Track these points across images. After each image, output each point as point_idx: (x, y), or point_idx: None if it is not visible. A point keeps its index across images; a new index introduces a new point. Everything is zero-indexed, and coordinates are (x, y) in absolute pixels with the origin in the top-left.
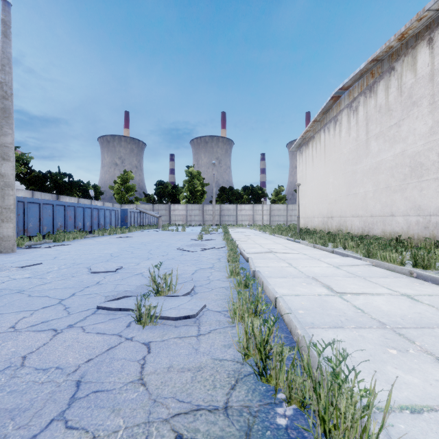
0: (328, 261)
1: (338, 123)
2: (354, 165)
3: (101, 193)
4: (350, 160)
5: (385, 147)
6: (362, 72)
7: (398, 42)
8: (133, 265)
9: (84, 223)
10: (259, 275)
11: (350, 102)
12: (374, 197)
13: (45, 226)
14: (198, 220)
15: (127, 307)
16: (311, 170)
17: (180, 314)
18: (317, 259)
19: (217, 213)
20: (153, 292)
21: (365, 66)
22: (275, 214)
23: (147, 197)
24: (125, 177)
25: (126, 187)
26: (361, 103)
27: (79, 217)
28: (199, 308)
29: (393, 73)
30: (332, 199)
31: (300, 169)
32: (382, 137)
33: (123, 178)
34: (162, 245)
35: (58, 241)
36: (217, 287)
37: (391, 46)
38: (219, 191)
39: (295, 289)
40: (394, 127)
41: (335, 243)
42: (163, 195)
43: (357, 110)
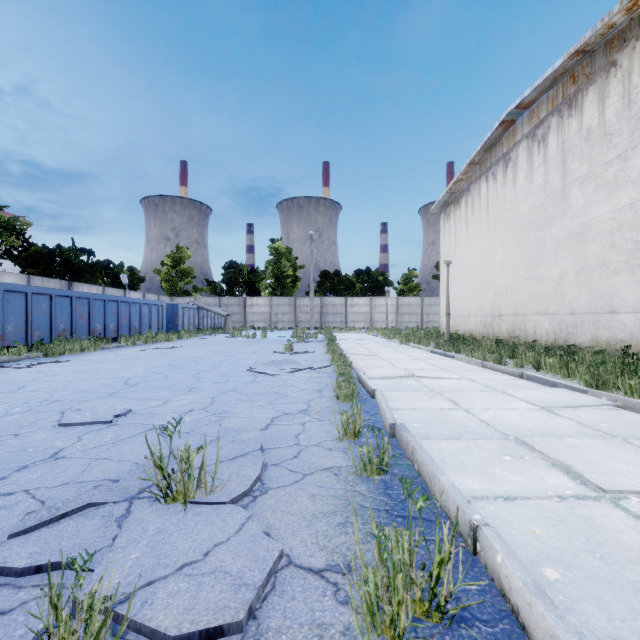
0: (524, 396)
1: (511, 164)
2: (541, 231)
3: (141, 279)
4: (533, 223)
5: (599, 197)
6: (556, 75)
7: (625, 15)
8: (154, 406)
9: (106, 325)
10: (408, 438)
11: (533, 128)
12: (578, 282)
13: (37, 329)
14: (288, 321)
15: (64, 558)
16: (465, 242)
17: (195, 616)
18: (501, 391)
19: (317, 310)
20: (158, 494)
21: (563, 64)
22: (404, 311)
23: (211, 286)
24: (177, 256)
25: (179, 271)
26: (553, 127)
27: (97, 315)
28: (259, 576)
29: (614, 72)
30: (500, 286)
31: (446, 241)
32: (592, 181)
33: (175, 257)
34: (224, 362)
35: (52, 354)
36: (314, 468)
37: (612, 25)
38: (320, 276)
39: (494, 475)
40: (615, 162)
41: (519, 360)
42: (235, 283)
43: (545, 141)
